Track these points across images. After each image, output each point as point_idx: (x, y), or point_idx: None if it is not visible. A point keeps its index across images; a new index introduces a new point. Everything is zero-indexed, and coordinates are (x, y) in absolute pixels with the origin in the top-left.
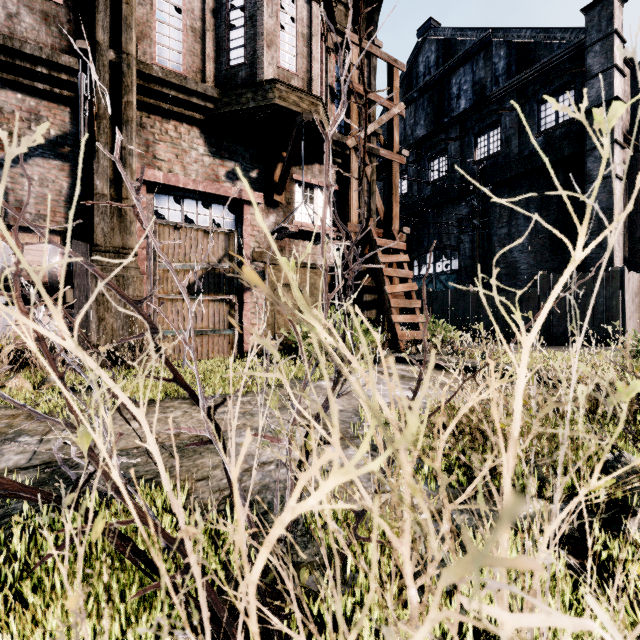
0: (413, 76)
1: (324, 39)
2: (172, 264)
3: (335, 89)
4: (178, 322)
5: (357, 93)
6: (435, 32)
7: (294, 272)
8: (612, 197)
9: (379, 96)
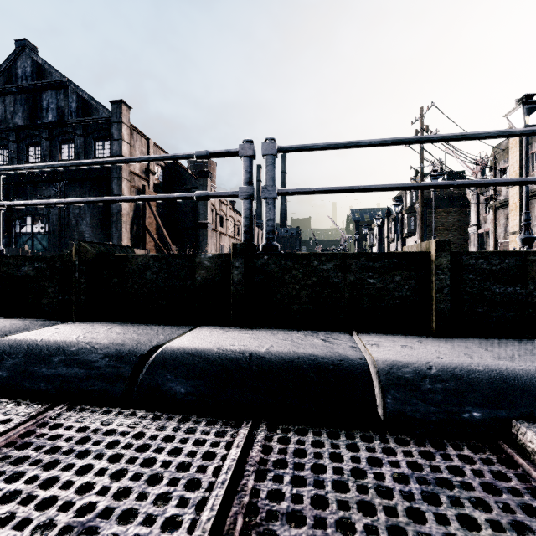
0: (13, 73)
1: None
2: None
3: None
4: None
5: None
6: (30, 52)
7: None
8: (122, 205)
9: None
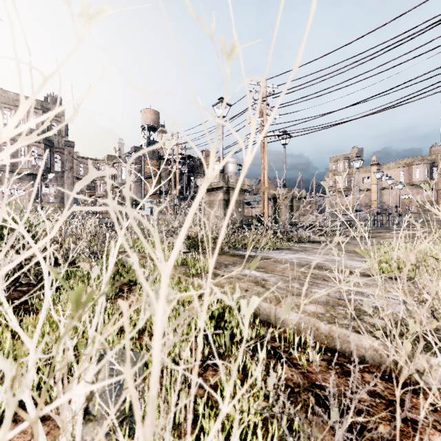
0: None
1: None
2: None
3: None
4: None
5: None
6: None
7: None
8: None
9: None
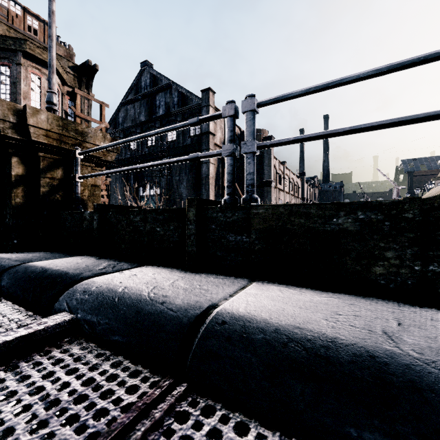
0: (139, 86)
1: (61, 90)
2: None
3: (68, 112)
4: None
5: (80, 117)
6: (149, 68)
7: None
8: (209, 171)
9: (93, 119)
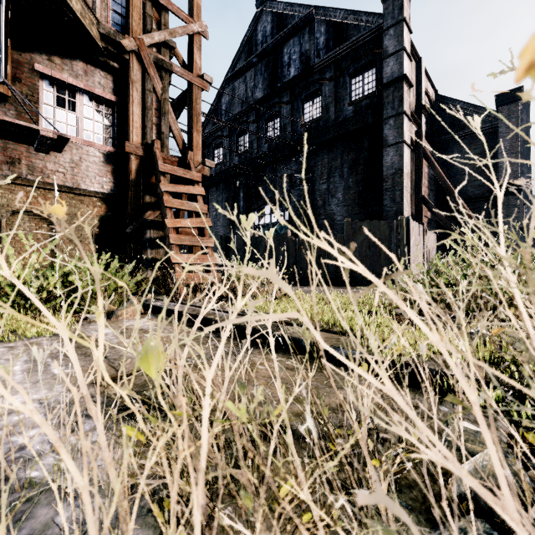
0: (253, 43)
1: None
2: None
3: None
4: None
5: None
6: (270, 4)
7: (41, 196)
8: (402, 160)
9: (172, 3)
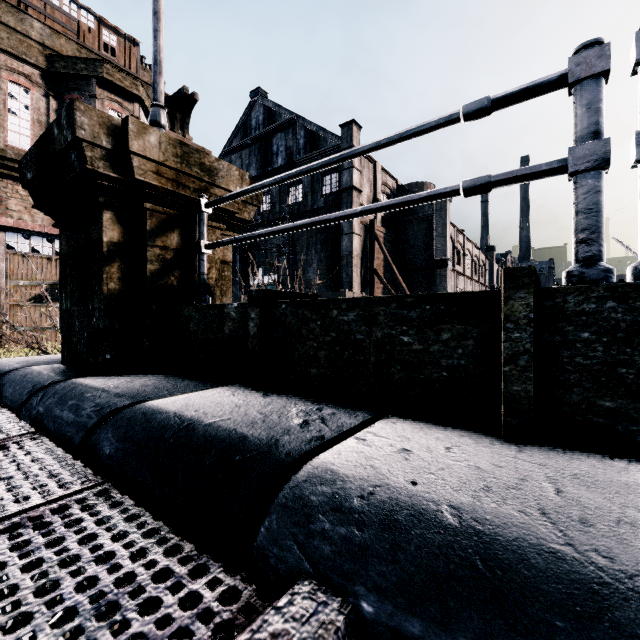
0: (248, 126)
1: None
2: (21, 281)
3: None
4: (26, 321)
5: None
6: (262, 99)
7: None
8: (352, 246)
9: None
